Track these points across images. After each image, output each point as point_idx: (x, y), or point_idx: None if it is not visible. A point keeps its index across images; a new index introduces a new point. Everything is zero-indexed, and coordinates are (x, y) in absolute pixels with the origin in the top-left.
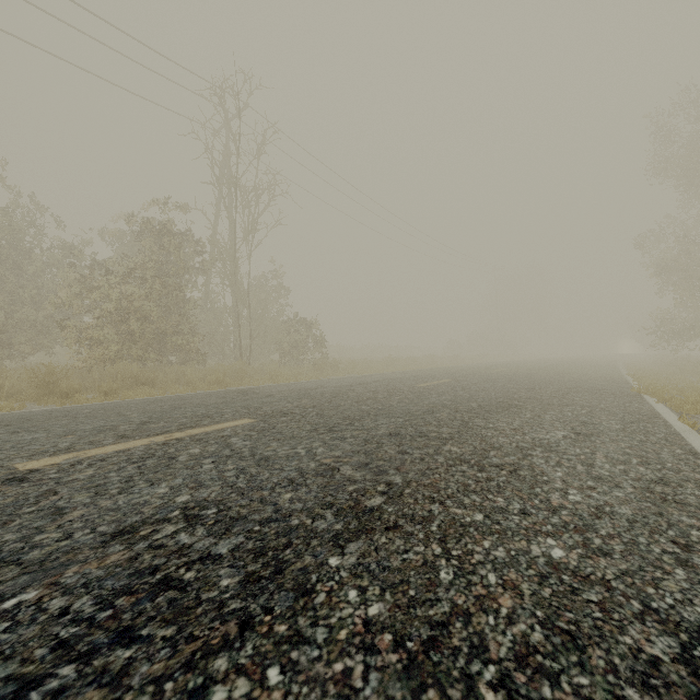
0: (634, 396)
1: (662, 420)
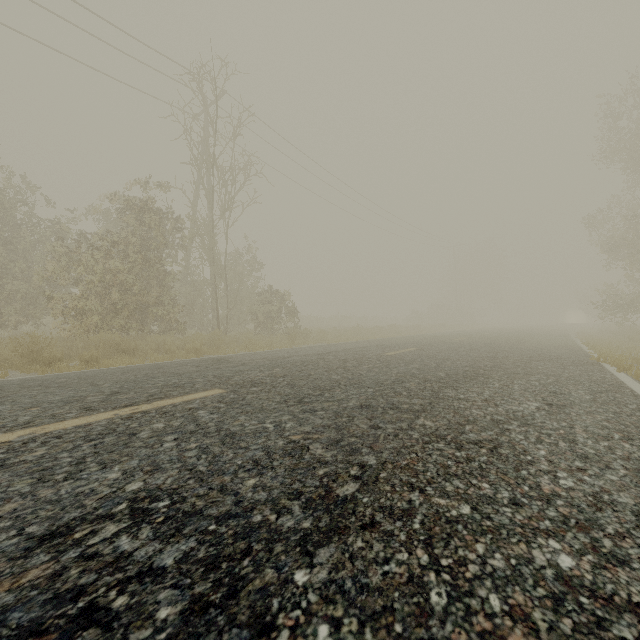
0: (594, 364)
1: (628, 390)
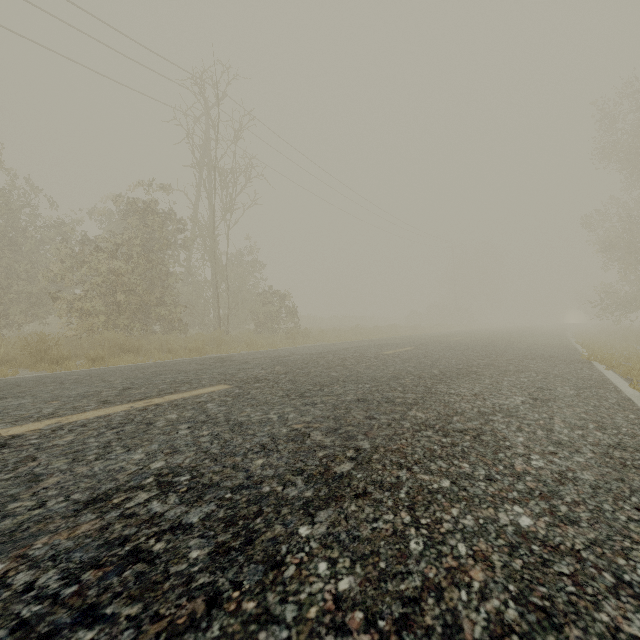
0: (584, 363)
1: (612, 386)
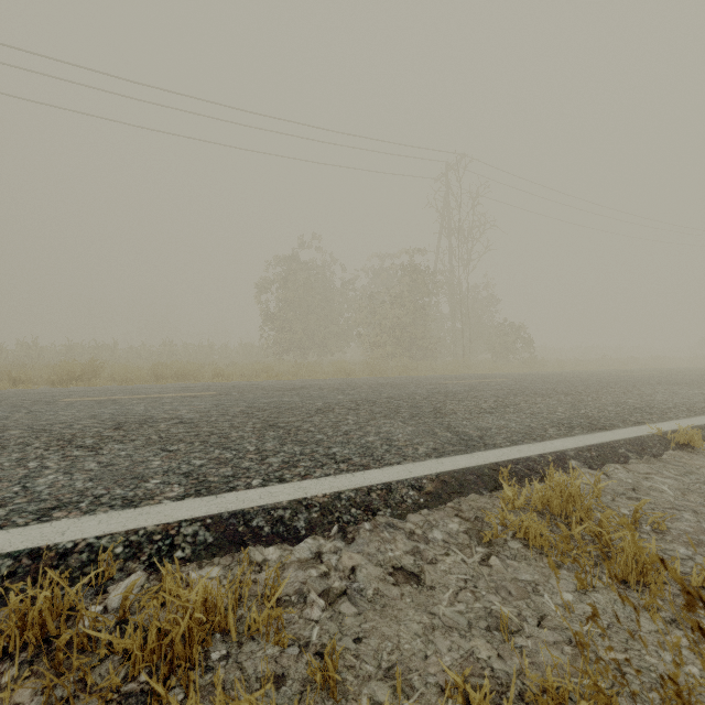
0: None
1: None
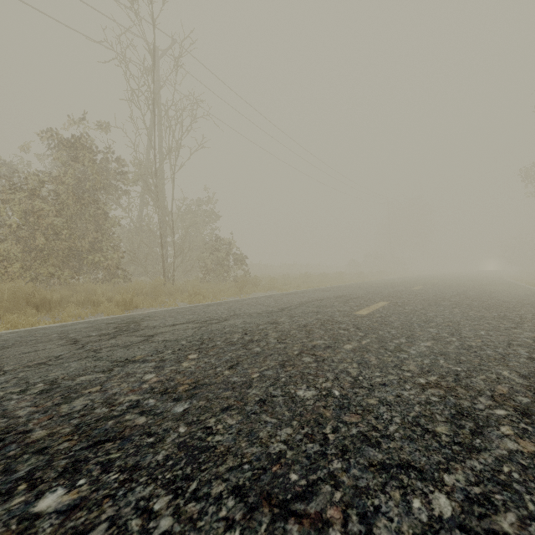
0: None
1: None
